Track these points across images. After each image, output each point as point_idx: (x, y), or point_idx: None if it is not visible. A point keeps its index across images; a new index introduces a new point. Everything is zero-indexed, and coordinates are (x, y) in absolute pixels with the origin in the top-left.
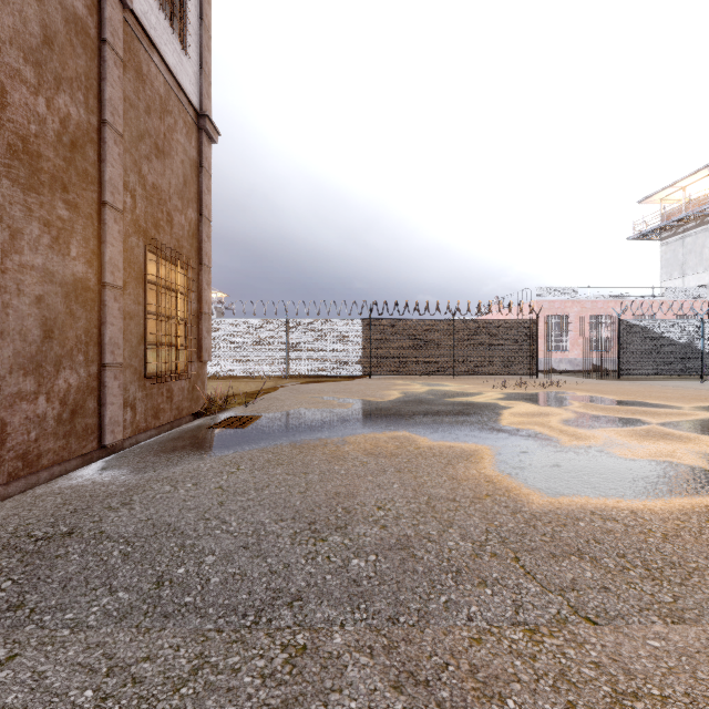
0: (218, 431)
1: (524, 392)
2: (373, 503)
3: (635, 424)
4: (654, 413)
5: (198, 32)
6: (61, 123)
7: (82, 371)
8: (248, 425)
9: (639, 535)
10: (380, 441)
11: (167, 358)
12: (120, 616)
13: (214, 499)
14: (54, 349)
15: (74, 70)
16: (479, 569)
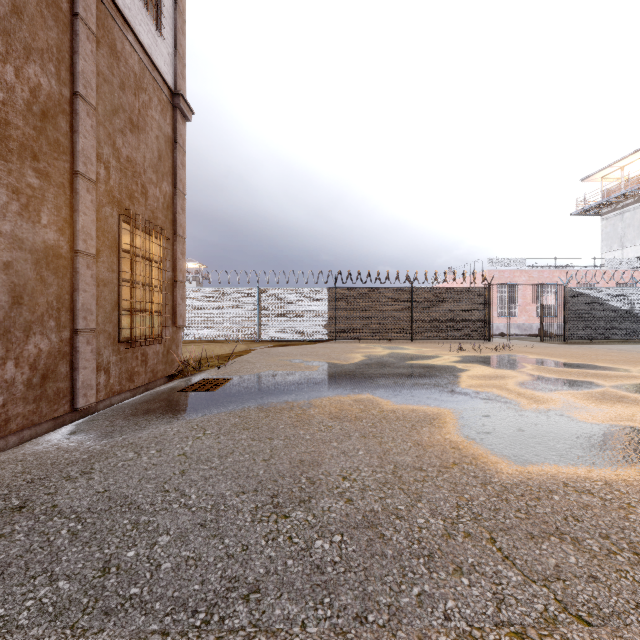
0: (189, 394)
1: (479, 355)
2: (338, 472)
3: (589, 387)
4: (605, 376)
5: (173, 16)
6: (31, 92)
7: (53, 336)
8: (219, 388)
9: (619, 511)
10: (345, 404)
11: (142, 323)
12: (55, 612)
13: (176, 467)
14: (24, 315)
15: (45, 41)
16: (452, 553)
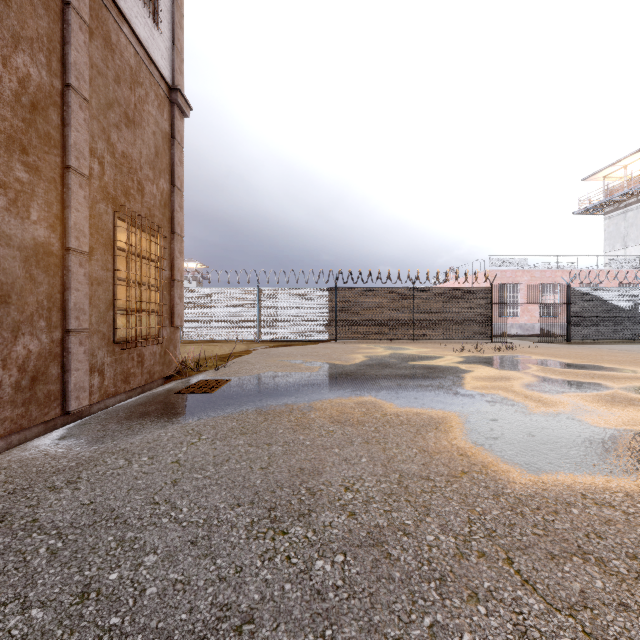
0: (186, 396)
1: (482, 356)
2: (340, 482)
3: (597, 389)
4: (612, 377)
5: (171, 10)
6: (19, 83)
7: (44, 337)
8: (216, 390)
9: None
10: (346, 407)
11: (138, 323)
12: None
13: (168, 476)
14: (12, 315)
15: (35, 30)
16: (466, 576)
